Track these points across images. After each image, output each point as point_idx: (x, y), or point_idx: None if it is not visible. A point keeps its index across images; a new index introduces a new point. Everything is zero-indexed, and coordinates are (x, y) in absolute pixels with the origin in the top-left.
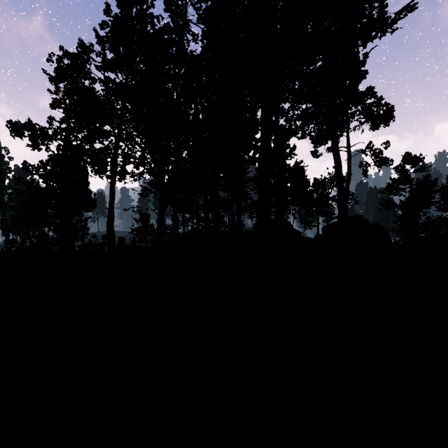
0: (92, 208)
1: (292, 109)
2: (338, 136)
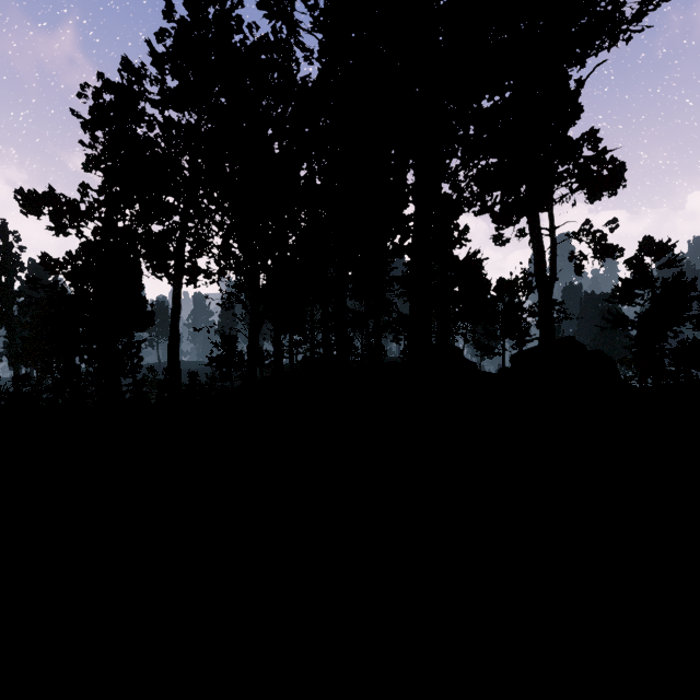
0: (147, 327)
1: (465, 167)
2: (540, 209)
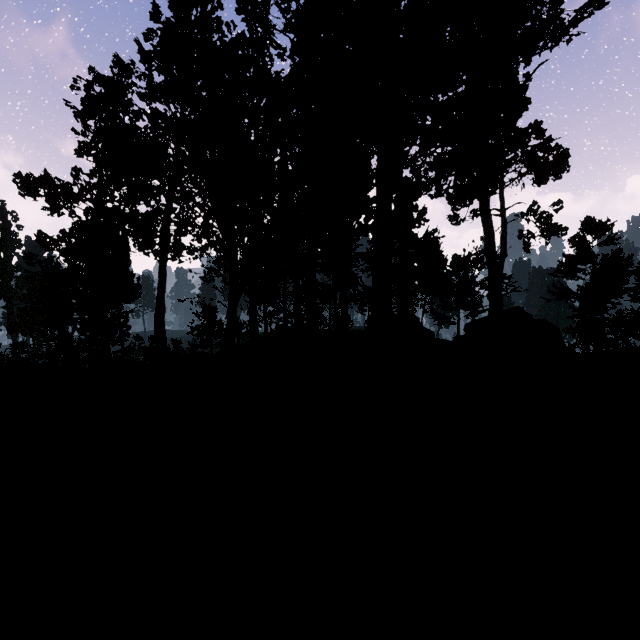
0: (134, 298)
1: (422, 154)
2: (489, 193)
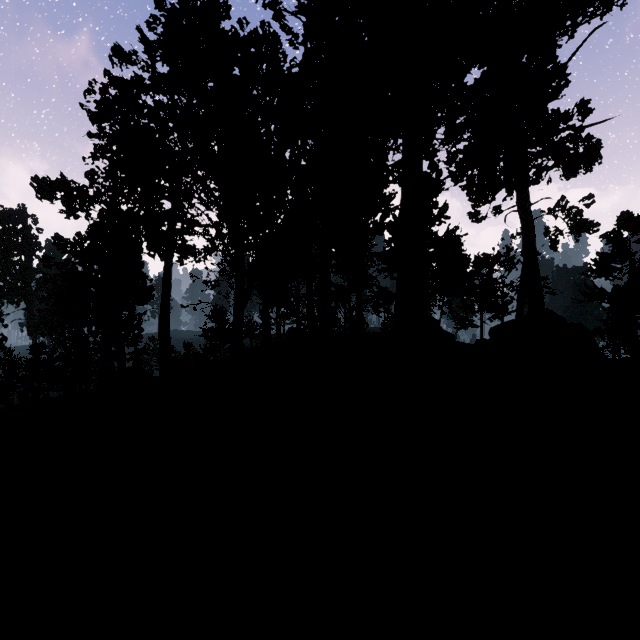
0: (147, 300)
1: (449, 143)
2: (532, 182)
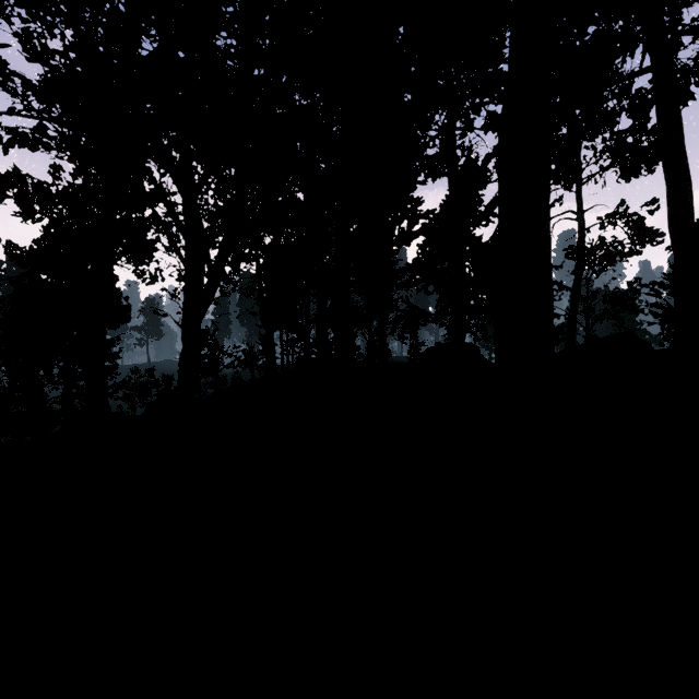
0: (119, 323)
1: None
2: None
